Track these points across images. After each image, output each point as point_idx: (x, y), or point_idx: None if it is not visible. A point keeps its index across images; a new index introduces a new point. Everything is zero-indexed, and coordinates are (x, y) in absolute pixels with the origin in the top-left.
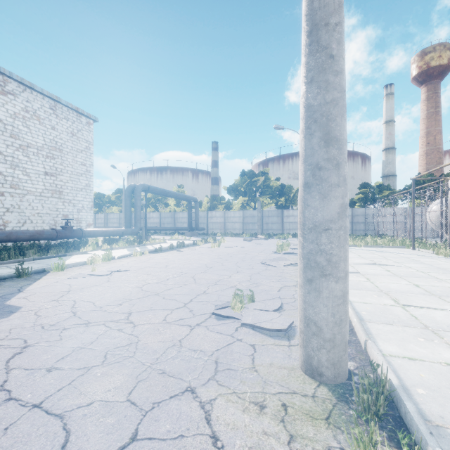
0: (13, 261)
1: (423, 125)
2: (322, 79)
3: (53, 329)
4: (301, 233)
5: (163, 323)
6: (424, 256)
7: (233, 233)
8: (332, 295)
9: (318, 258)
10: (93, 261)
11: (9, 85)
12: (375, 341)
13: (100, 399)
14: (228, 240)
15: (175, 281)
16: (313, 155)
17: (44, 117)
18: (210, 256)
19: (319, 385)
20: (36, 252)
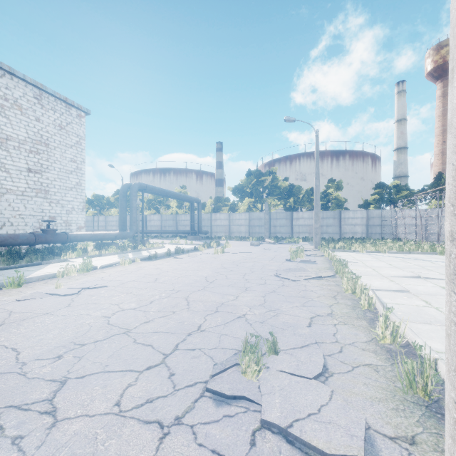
0: None
1: (439, 123)
2: None
3: None
4: None
5: (112, 413)
6: None
7: (239, 237)
8: None
9: None
10: (65, 272)
11: None
12: None
13: None
14: (234, 245)
15: (160, 306)
16: None
17: (27, 106)
18: (212, 266)
19: None
20: (7, 260)
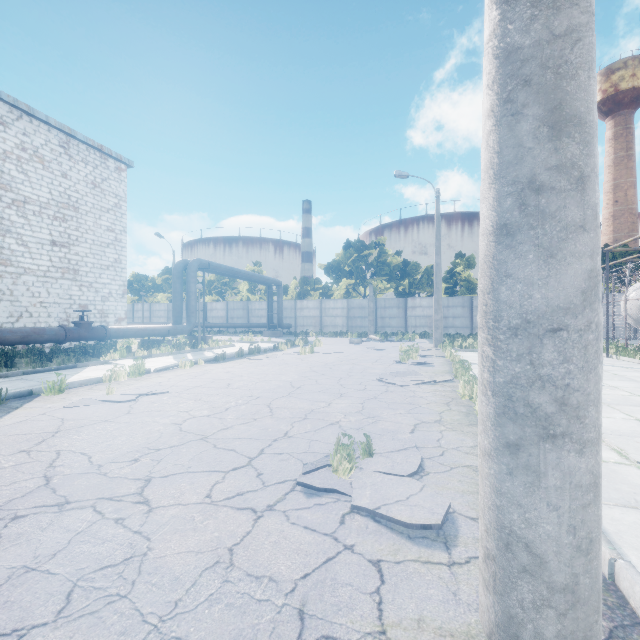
0: None
1: (609, 175)
2: None
3: None
4: (488, 338)
5: (205, 503)
6: (629, 369)
7: (334, 332)
8: (569, 484)
9: (534, 396)
10: (113, 376)
11: None
12: (621, 552)
13: None
14: (326, 343)
15: (238, 413)
16: (520, 161)
17: (51, 158)
18: (298, 369)
19: None
20: (31, 362)
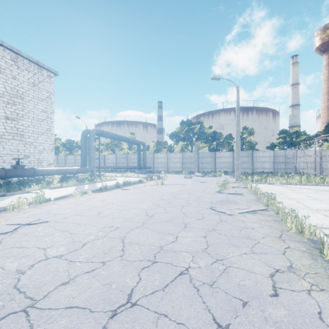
0: None
1: (325, 85)
2: None
3: None
4: None
5: None
6: None
7: (174, 171)
8: None
9: None
10: (17, 205)
11: None
12: None
13: None
14: (171, 177)
15: (92, 251)
16: None
17: (5, 67)
18: (153, 197)
19: None
20: None
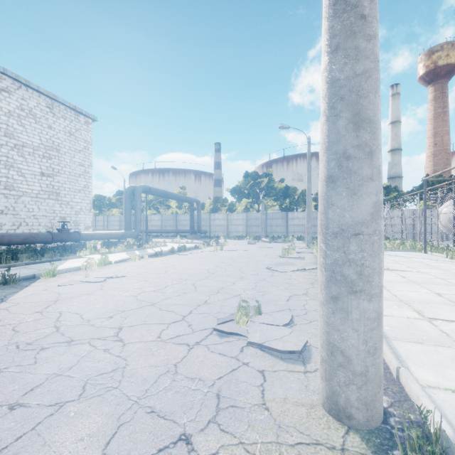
0: (4, 266)
1: (430, 125)
2: (350, 45)
3: (28, 349)
4: (322, 239)
5: (157, 341)
6: (438, 261)
7: (236, 236)
8: (364, 317)
9: (345, 270)
10: (88, 266)
11: (3, 82)
12: (407, 366)
13: (67, 454)
14: (231, 243)
15: (174, 289)
16: (339, 141)
17: (40, 115)
18: (212, 261)
19: (348, 432)
20: (29, 256)
